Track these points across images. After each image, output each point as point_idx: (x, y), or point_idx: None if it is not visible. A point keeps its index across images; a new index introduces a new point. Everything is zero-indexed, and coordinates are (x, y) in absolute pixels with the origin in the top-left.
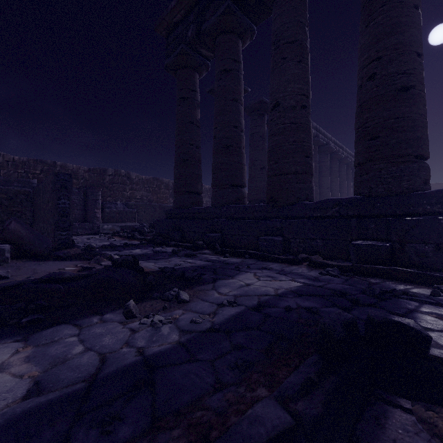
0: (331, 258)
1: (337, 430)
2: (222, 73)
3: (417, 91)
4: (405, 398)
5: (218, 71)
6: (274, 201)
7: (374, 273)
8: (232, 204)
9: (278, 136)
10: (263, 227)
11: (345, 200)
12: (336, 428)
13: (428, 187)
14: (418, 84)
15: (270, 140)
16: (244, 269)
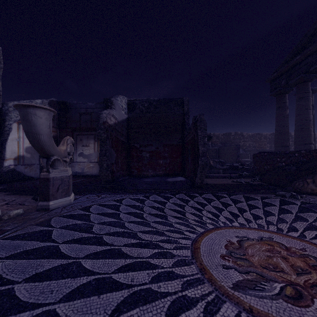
0: None
1: None
2: (299, 99)
3: None
4: None
5: (297, 98)
6: None
7: None
8: None
9: None
10: None
11: None
12: None
13: None
14: None
15: None
16: None
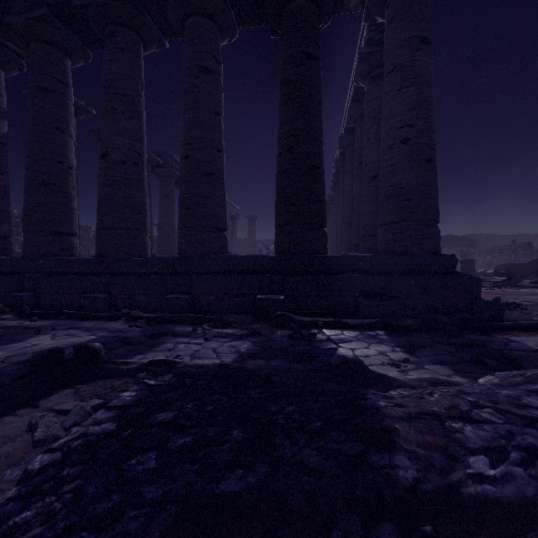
0: (152, 311)
1: (6, 400)
2: (39, 90)
3: (216, 178)
4: (82, 384)
5: (33, 85)
6: (103, 256)
7: (173, 320)
8: (55, 256)
9: (107, 188)
10: (88, 284)
11: (167, 259)
12: (5, 399)
13: (223, 252)
14: (217, 173)
15: (99, 189)
16: (46, 331)
